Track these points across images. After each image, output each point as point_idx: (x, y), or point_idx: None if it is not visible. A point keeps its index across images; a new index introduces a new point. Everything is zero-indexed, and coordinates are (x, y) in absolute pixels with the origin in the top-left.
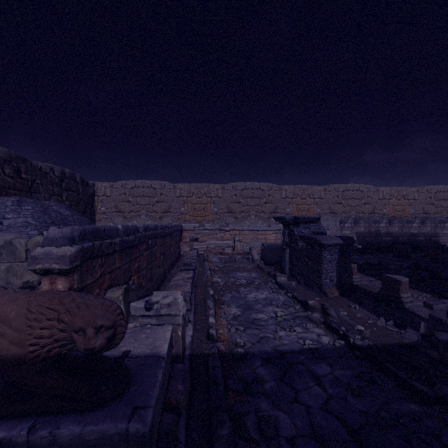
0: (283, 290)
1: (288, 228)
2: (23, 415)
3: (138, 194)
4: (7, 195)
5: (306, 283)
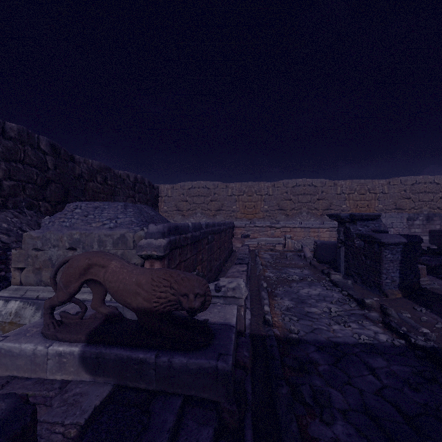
0: (337, 288)
1: (344, 226)
2: (150, 347)
3: (195, 194)
4: (99, 199)
5: (364, 282)
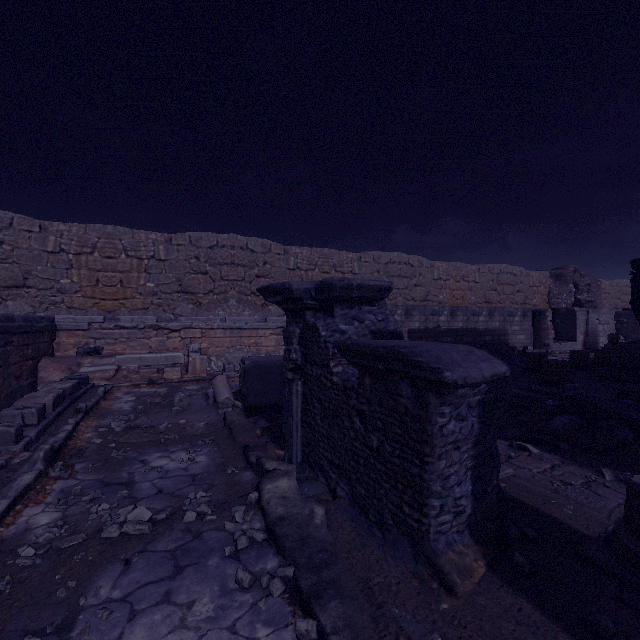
0: (280, 555)
1: (301, 320)
2: None
3: None
4: None
5: (360, 503)
